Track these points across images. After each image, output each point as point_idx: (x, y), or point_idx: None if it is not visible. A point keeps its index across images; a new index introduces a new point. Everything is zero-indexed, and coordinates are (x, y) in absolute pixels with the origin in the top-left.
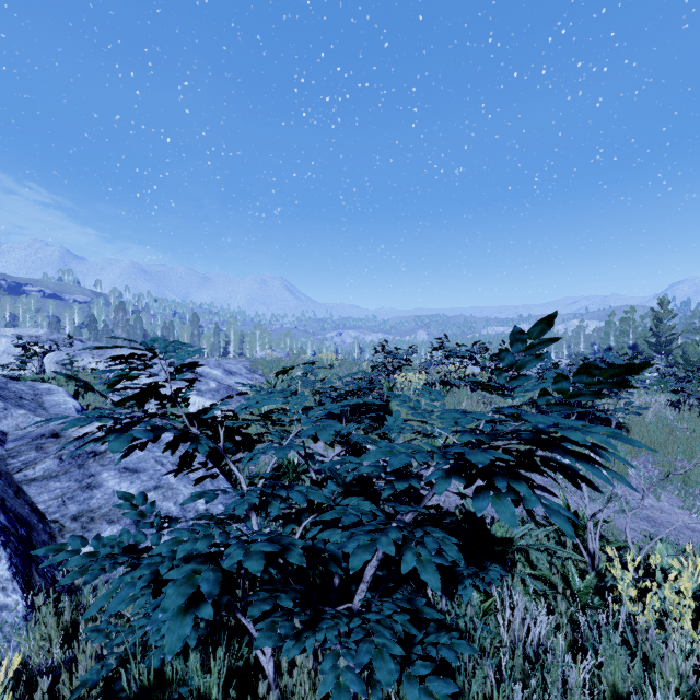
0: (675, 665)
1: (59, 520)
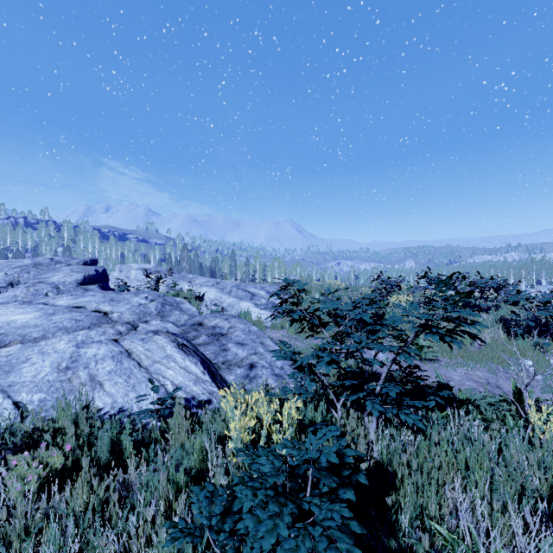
0: (548, 446)
1: (217, 363)
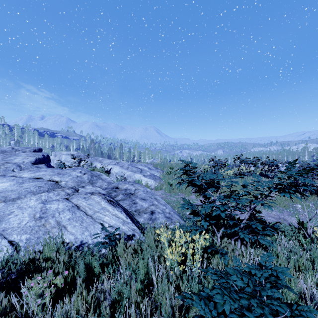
0: None
1: (131, 211)
